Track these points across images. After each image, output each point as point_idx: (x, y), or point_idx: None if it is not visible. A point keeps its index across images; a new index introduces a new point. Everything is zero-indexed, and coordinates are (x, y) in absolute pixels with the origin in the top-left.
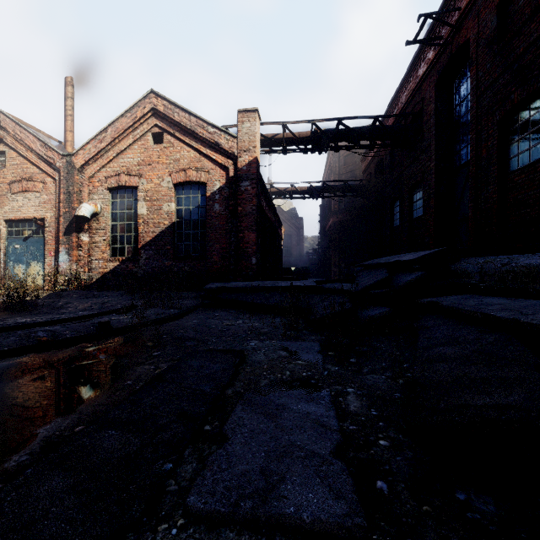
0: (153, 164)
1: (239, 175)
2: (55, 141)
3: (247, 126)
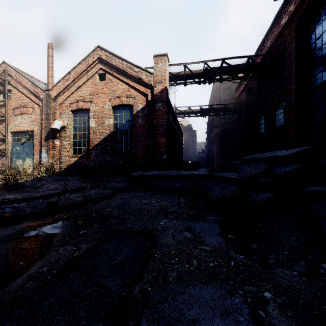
0: (99, 94)
1: (154, 99)
2: (42, 83)
3: (160, 65)
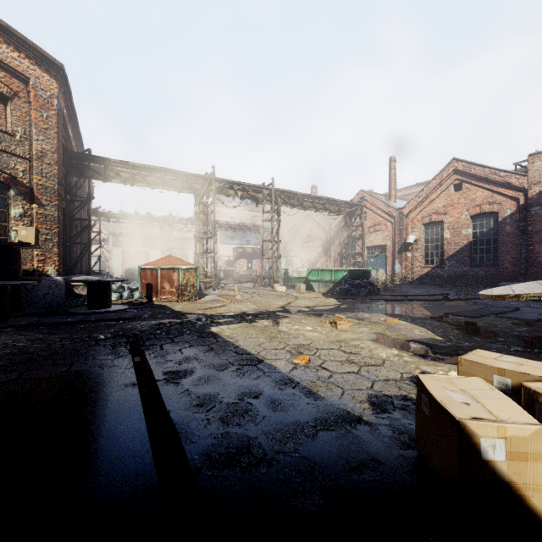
0: (454, 205)
1: (529, 203)
2: (384, 196)
3: (537, 164)
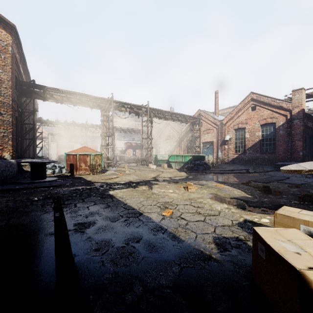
0: (251, 119)
1: (292, 118)
2: (212, 113)
3: (297, 96)
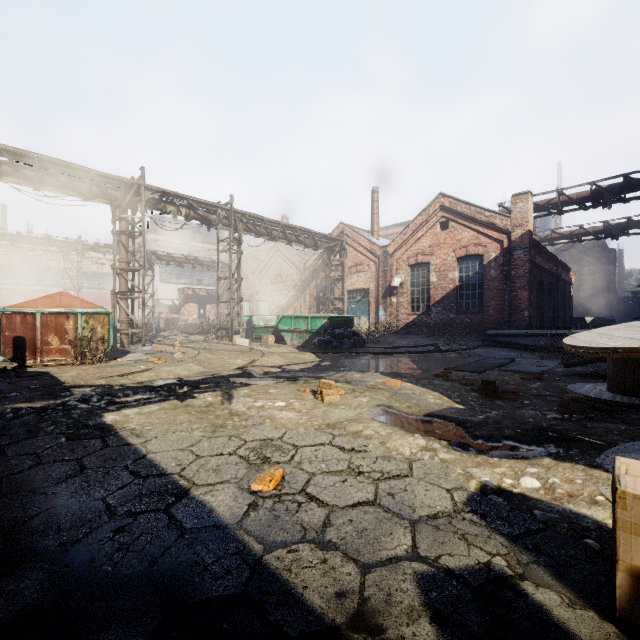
0: (440, 245)
1: (512, 246)
2: (366, 232)
3: (520, 206)
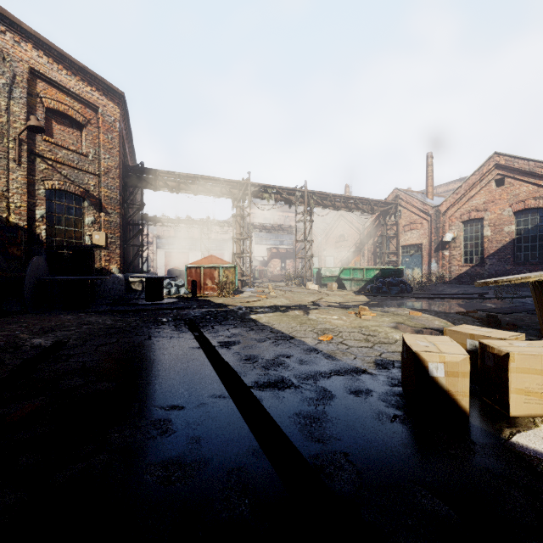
0: (495, 201)
1: None
2: (420, 194)
3: None
